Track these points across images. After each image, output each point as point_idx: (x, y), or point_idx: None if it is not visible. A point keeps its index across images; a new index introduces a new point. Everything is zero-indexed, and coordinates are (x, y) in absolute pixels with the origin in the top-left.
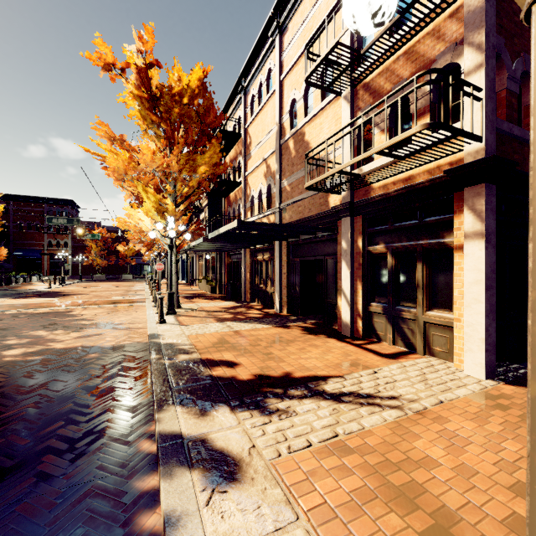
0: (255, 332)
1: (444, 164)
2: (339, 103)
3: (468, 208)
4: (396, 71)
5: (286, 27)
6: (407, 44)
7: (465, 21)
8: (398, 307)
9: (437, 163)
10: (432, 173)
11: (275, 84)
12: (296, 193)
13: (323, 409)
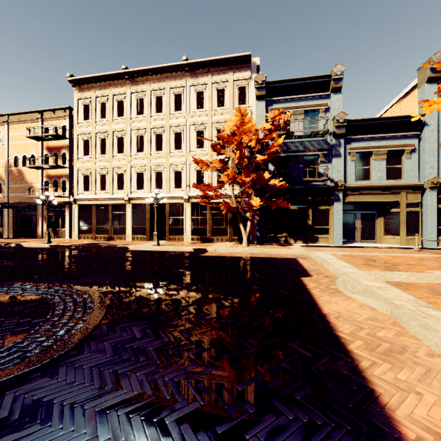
0: (4, 240)
1: (64, 199)
2: (38, 171)
3: (67, 209)
4: (55, 173)
5: (12, 124)
6: (57, 169)
7: (67, 174)
8: (56, 229)
9: (63, 198)
10: (62, 200)
11: (4, 141)
12: (19, 192)
13: (35, 241)
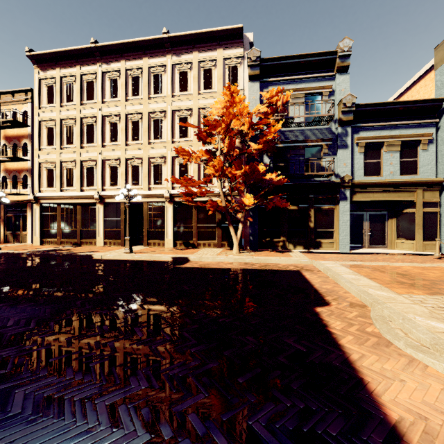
0: None
1: (25, 197)
2: None
3: (29, 208)
4: (14, 167)
5: None
6: (17, 162)
7: (28, 168)
8: (16, 232)
9: (24, 196)
10: (23, 198)
11: None
12: None
13: None
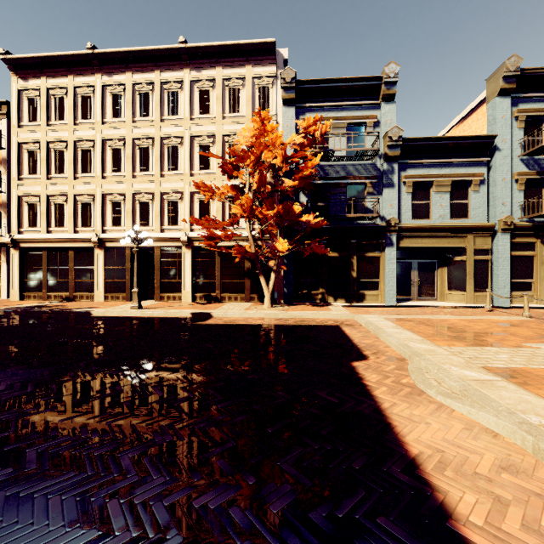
0: None
1: None
2: None
3: (3, 254)
4: None
5: None
6: None
7: (2, 203)
8: None
9: None
10: None
11: None
12: None
13: None
